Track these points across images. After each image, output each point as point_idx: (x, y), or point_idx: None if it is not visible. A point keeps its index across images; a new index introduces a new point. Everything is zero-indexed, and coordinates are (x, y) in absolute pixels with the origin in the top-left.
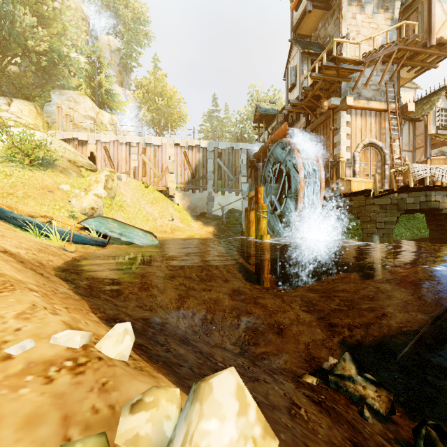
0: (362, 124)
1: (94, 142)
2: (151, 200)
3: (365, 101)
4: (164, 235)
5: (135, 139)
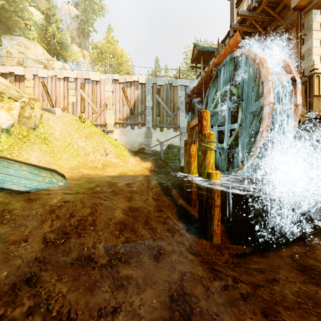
0: None
1: (31, 77)
2: (86, 135)
3: None
4: (92, 172)
5: (72, 74)
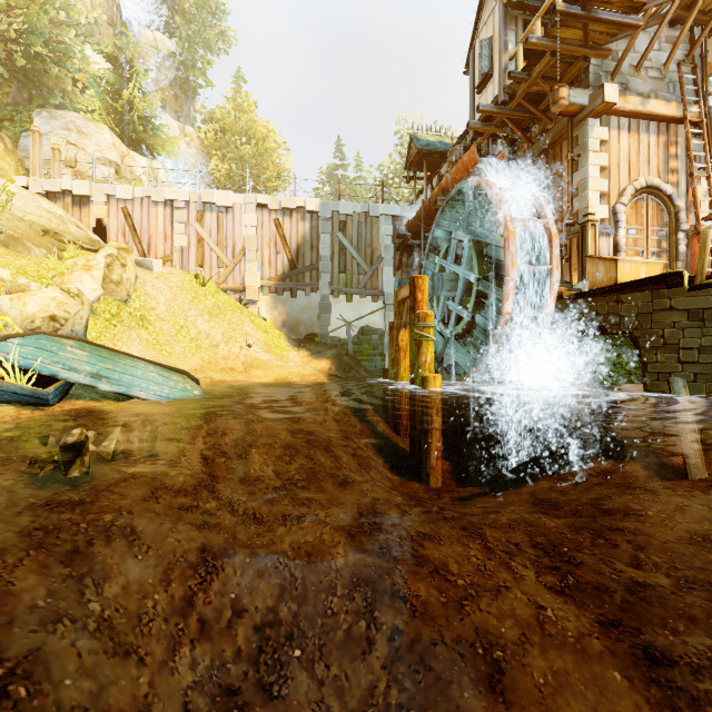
0: (632, 148)
1: (104, 200)
2: (210, 309)
3: (639, 99)
4: (228, 377)
5: (181, 194)
